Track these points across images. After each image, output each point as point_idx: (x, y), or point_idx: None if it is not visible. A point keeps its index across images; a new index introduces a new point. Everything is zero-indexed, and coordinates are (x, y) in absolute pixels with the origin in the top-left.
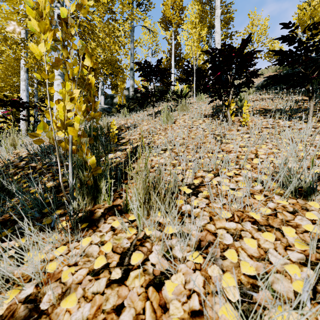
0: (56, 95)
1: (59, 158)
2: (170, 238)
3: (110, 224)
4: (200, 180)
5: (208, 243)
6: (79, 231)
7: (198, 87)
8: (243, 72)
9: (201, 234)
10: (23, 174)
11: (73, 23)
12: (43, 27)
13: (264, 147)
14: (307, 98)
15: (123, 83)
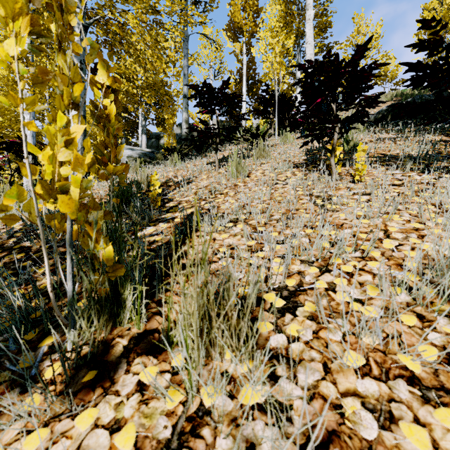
0: None
1: (46, 250)
2: (251, 424)
3: (137, 375)
4: (297, 280)
5: (328, 432)
6: (79, 389)
7: (282, 122)
8: (356, 99)
9: (312, 409)
10: (8, 260)
11: (74, 6)
12: (10, 7)
13: (397, 218)
14: (447, 138)
15: (172, 116)
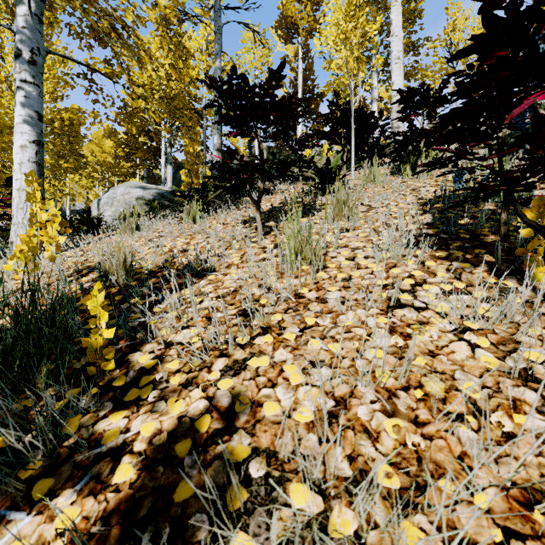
0: (18, 172)
1: None
2: None
3: None
4: None
5: None
6: None
7: (358, 149)
8: None
9: None
10: None
11: None
12: None
13: None
14: None
15: (193, 141)
